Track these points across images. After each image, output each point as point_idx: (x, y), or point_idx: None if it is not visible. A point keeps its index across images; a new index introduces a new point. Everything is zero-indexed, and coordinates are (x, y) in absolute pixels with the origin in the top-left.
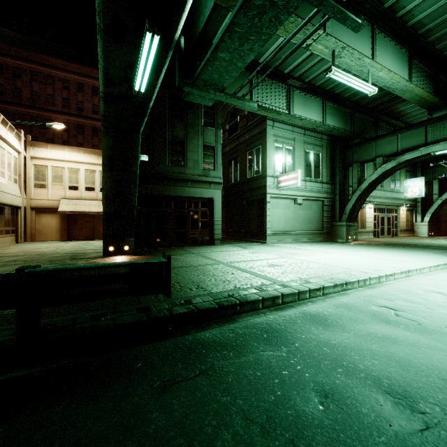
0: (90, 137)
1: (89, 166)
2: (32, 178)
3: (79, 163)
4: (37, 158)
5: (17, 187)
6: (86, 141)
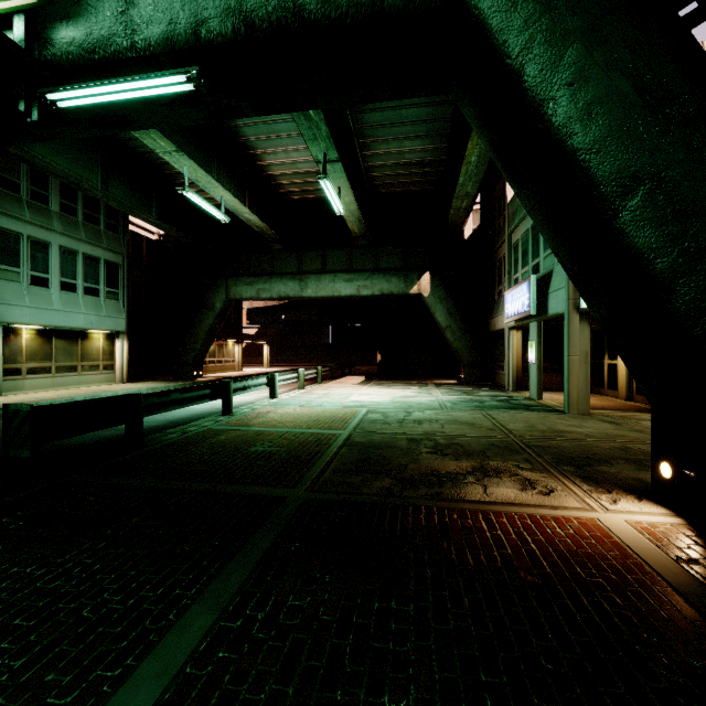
0: None
1: None
2: None
3: None
4: None
5: None
6: None
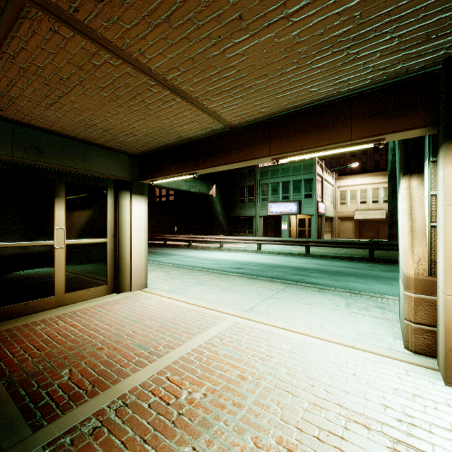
0: (371, 155)
1: (374, 185)
2: (338, 199)
3: (367, 184)
4: (341, 187)
5: (332, 206)
6: (368, 159)
